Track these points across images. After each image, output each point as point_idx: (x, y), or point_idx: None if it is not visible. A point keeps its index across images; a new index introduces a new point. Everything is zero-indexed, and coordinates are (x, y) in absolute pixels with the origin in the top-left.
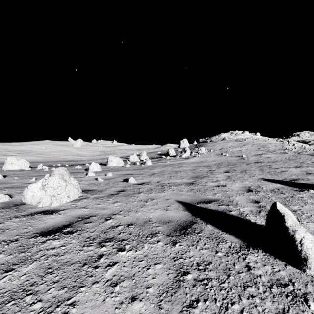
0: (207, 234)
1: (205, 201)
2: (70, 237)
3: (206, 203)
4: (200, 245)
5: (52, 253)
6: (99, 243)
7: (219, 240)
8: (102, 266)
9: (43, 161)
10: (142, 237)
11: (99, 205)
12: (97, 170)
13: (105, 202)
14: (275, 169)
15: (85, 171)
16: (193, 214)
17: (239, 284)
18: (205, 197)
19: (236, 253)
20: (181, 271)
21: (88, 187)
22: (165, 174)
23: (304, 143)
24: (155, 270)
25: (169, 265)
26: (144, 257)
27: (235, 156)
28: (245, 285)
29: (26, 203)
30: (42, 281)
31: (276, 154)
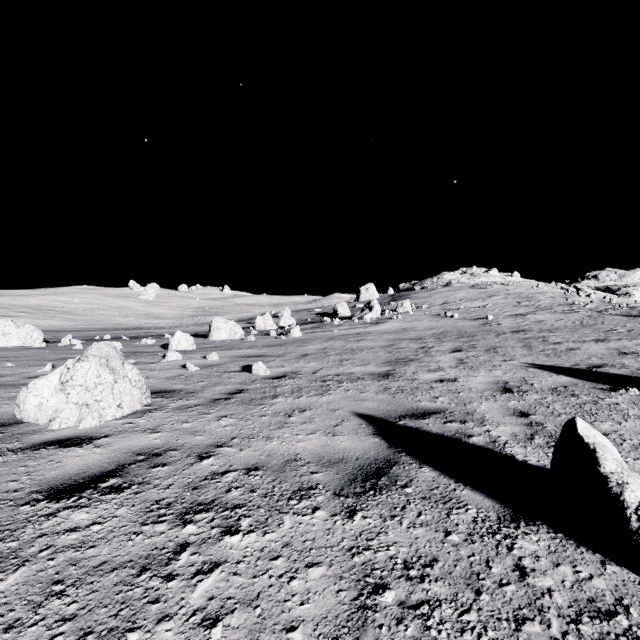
0: (423, 490)
1: (415, 414)
2: (115, 502)
3: (417, 419)
4: (410, 516)
5: (68, 543)
6: (180, 515)
7: (450, 503)
8: (185, 574)
9: (75, 328)
10: (278, 498)
11: (186, 425)
12: (188, 349)
13: (199, 417)
14: (556, 344)
15: (162, 350)
16: (390, 442)
17: (504, 615)
18: (416, 406)
19: (490, 535)
20: (369, 583)
21: (165, 385)
22: (329, 356)
23: (609, 291)
24: (309, 581)
25: (339, 567)
26: (284, 549)
27: (473, 318)
28: (518, 616)
29: (24, 422)
30: (35, 617)
31: (556, 314)
